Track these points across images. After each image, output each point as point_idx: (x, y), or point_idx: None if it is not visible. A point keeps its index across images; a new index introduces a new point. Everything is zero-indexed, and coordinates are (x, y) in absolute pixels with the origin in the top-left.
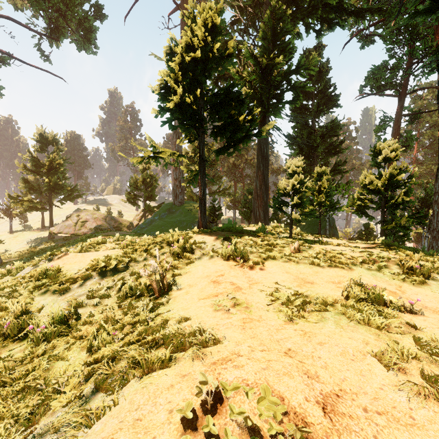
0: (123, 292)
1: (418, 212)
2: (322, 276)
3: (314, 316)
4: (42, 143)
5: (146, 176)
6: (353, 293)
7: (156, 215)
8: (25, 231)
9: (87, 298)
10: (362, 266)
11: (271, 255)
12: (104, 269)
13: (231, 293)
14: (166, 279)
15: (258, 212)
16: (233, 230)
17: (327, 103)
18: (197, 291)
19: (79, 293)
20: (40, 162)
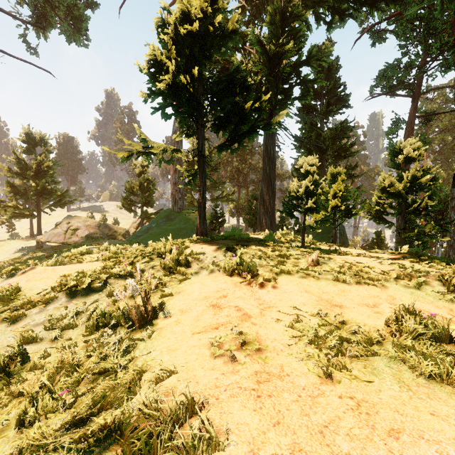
0: (92, 321)
1: (443, 218)
2: (351, 297)
3: (361, 366)
4: (29, 143)
5: (143, 180)
6: (407, 326)
7: (153, 222)
8: (11, 240)
9: (45, 328)
10: (397, 282)
11: (285, 269)
12: (73, 288)
13: (237, 327)
14: (150, 303)
15: (265, 219)
16: (238, 238)
17: (337, 103)
18: (191, 319)
19: (37, 321)
20: (26, 164)
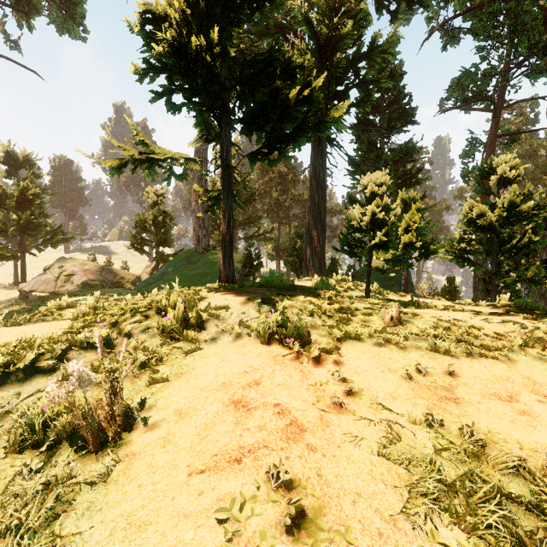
0: (12, 435)
1: None
2: (465, 380)
3: None
4: (10, 165)
5: (158, 213)
6: None
7: (169, 266)
8: None
9: None
10: (525, 352)
11: (352, 332)
12: (0, 369)
13: (278, 466)
14: (119, 402)
15: (312, 262)
16: (278, 285)
17: (400, 118)
18: (193, 435)
19: None
20: (6, 191)
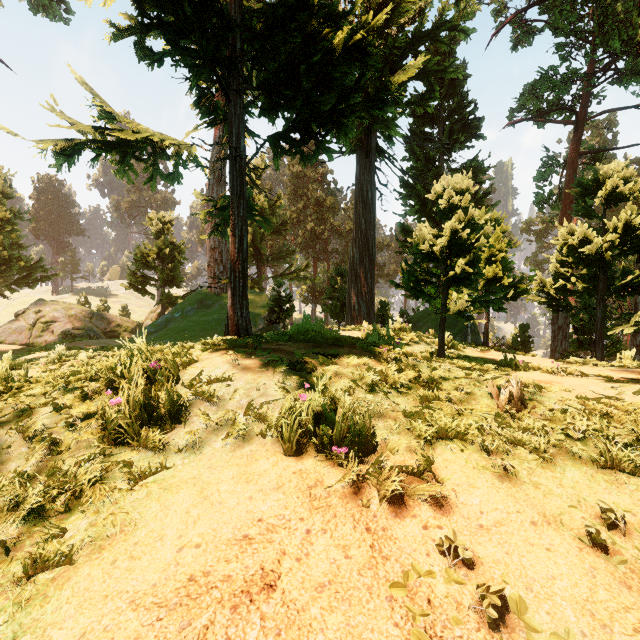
0: None
1: None
2: None
3: None
4: None
5: (164, 245)
6: None
7: (176, 311)
8: None
9: None
10: None
11: (449, 425)
12: None
13: None
14: None
15: (358, 305)
16: (315, 337)
17: (464, 130)
18: None
19: None
20: None
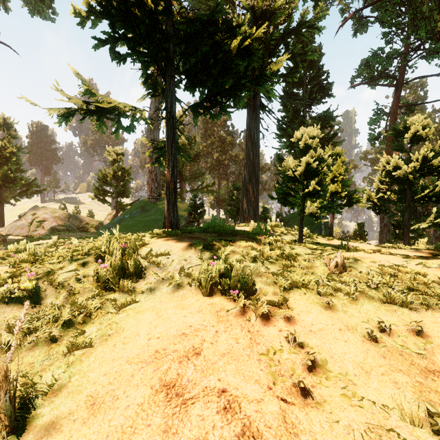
0: None
1: None
2: (438, 341)
3: None
4: None
5: (117, 169)
6: None
7: (126, 213)
8: None
9: None
10: None
11: (298, 280)
12: None
13: None
14: (4, 395)
15: (248, 210)
16: (220, 230)
17: (320, 91)
18: None
19: None
20: None
